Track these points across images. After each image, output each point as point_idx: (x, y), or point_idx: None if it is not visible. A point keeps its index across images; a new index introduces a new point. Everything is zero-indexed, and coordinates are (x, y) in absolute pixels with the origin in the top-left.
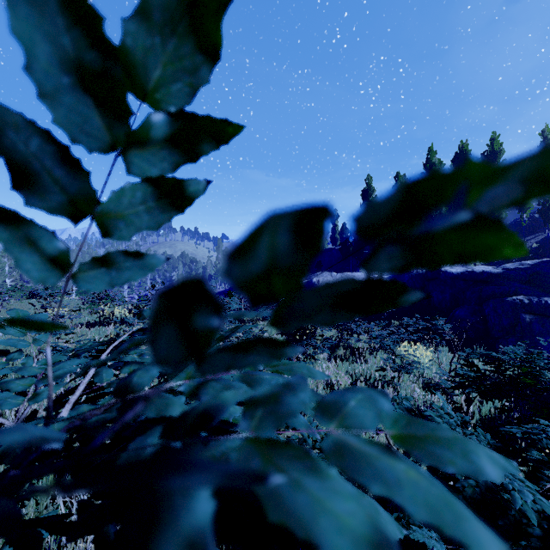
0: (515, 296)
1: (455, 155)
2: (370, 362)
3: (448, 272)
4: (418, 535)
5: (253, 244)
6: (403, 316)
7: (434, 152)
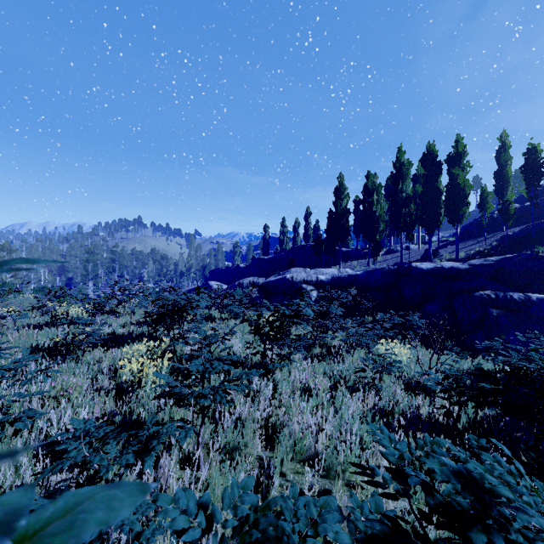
0: (482, 291)
1: (423, 155)
2: (347, 360)
3: (418, 268)
4: None
5: None
6: (376, 312)
7: (403, 152)
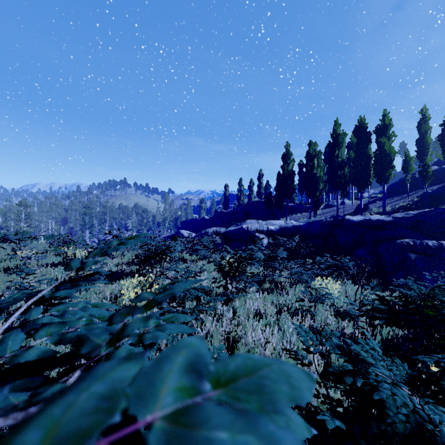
0: (402, 239)
1: (355, 127)
2: (291, 293)
3: (350, 220)
4: None
5: None
6: (315, 255)
7: (339, 125)
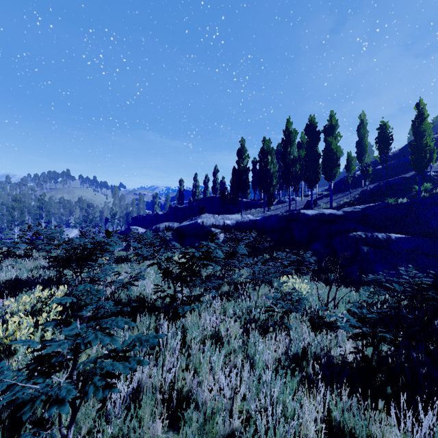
0: (354, 232)
1: (306, 125)
2: (253, 297)
3: (305, 214)
4: None
5: None
6: (272, 250)
7: (291, 123)
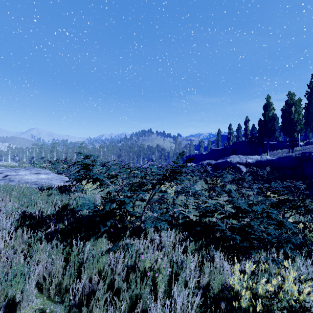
0: None
1: None
2: None
3: None
4: (216, 205)
5: (185, 161)
6: (283, 181)
7: None
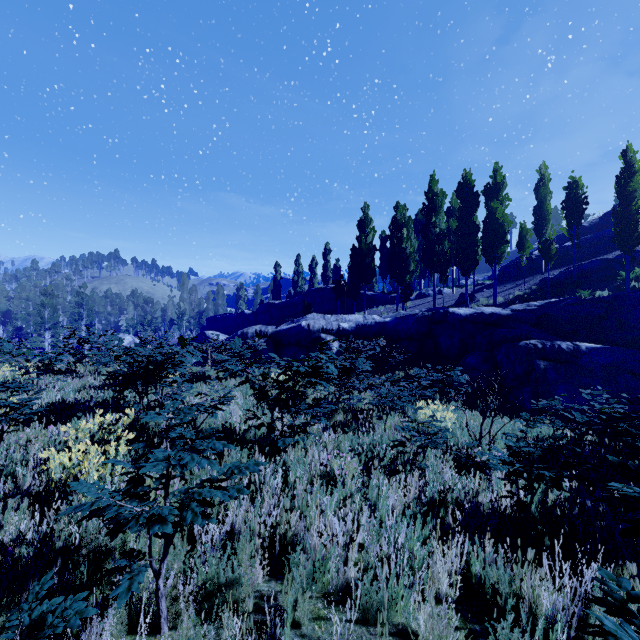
0: (526, 340)
1: (459, 184)
2: (379, 429)
3: (456, 314)
4: None
5: None
6: (408, 366)
7: (436, 181)
